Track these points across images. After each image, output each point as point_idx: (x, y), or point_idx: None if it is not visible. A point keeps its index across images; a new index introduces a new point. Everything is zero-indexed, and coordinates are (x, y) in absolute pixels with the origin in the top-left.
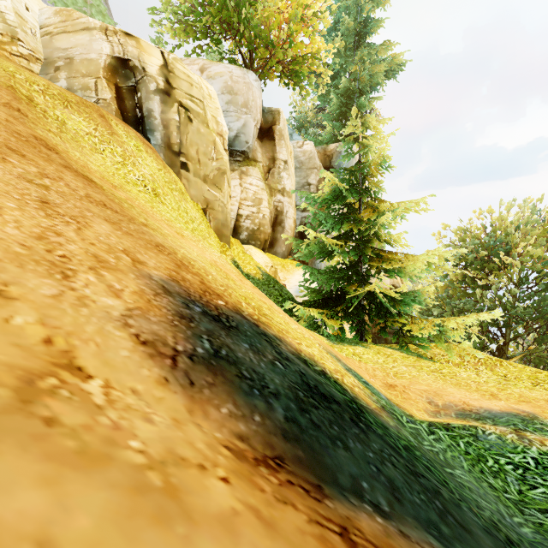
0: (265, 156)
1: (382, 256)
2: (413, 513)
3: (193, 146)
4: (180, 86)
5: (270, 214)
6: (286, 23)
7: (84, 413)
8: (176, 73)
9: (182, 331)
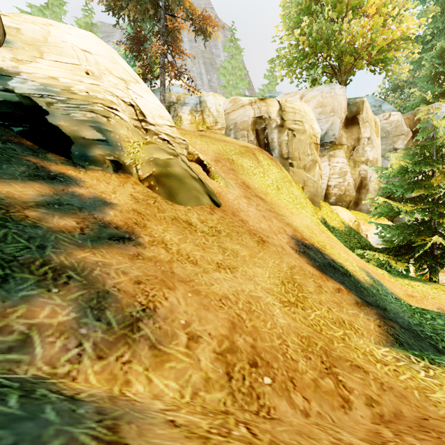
0: (350, 138)
1: None
2: (345, 286)
3: (296, 150)
4: (288, 117)
5: (354, 181)
6: None
7: (288, 252)
8: (286, 110)
9: (297, 247)
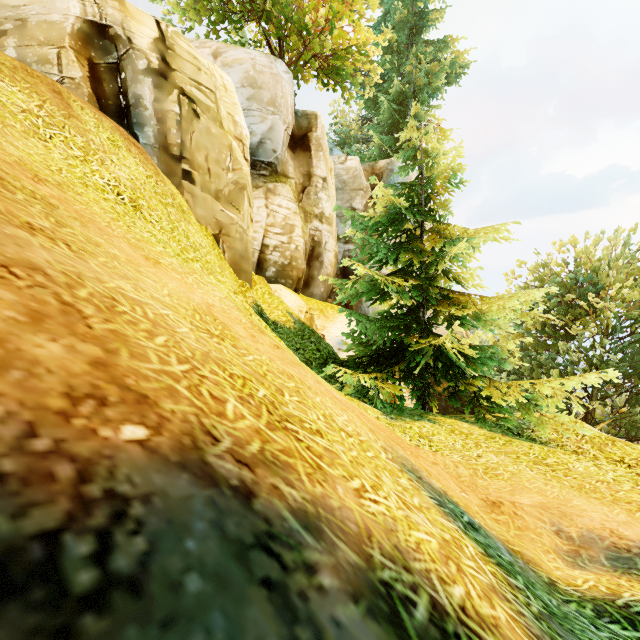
0: (299, 171)
1: (450, 298)
2: None
3: (201, 151)
4: (182, 68)
5: (304, 245)
6: (325, 7)
7: None
8: (178, 51)
9: None
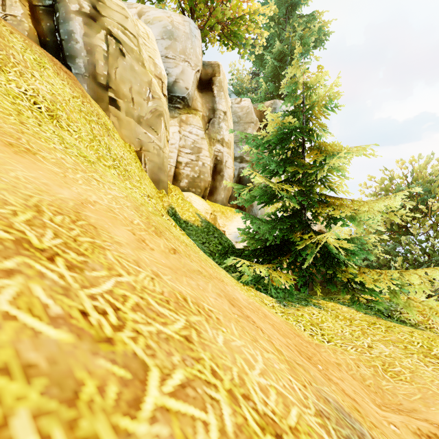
0: (205, 106)
1: (326, 202)
2: None
3: (126, 84)
4: (110, 15)
5: (209, 163)
6: None
7: None
8: (106, 2)
9: None
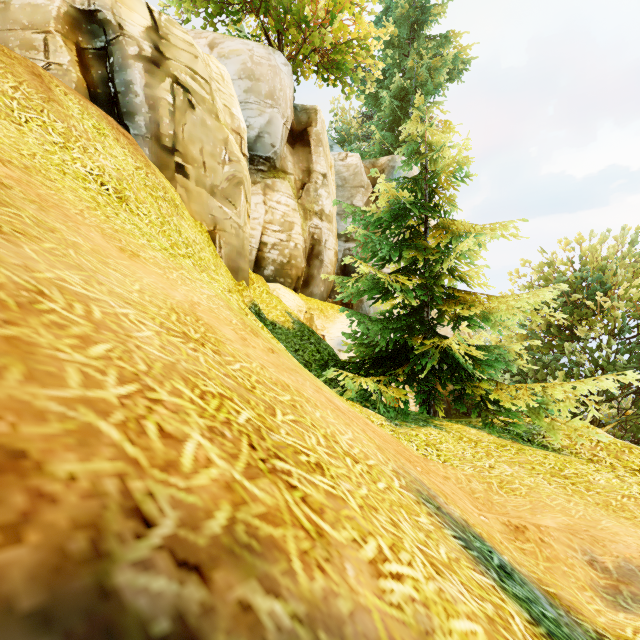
0: (298, 167)
1: (455, 298)
2: None
3: (196, 144)
4: (175, 56)
5: (304, 243)
6: None
7: None
8: (171, 38)
9: None
